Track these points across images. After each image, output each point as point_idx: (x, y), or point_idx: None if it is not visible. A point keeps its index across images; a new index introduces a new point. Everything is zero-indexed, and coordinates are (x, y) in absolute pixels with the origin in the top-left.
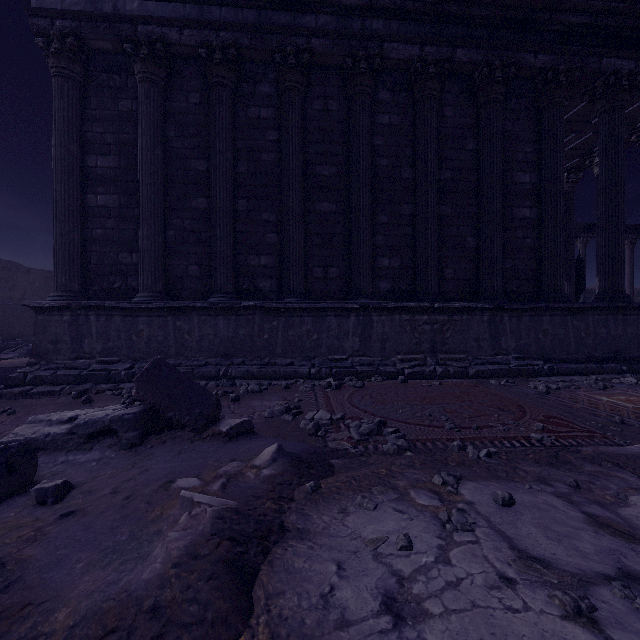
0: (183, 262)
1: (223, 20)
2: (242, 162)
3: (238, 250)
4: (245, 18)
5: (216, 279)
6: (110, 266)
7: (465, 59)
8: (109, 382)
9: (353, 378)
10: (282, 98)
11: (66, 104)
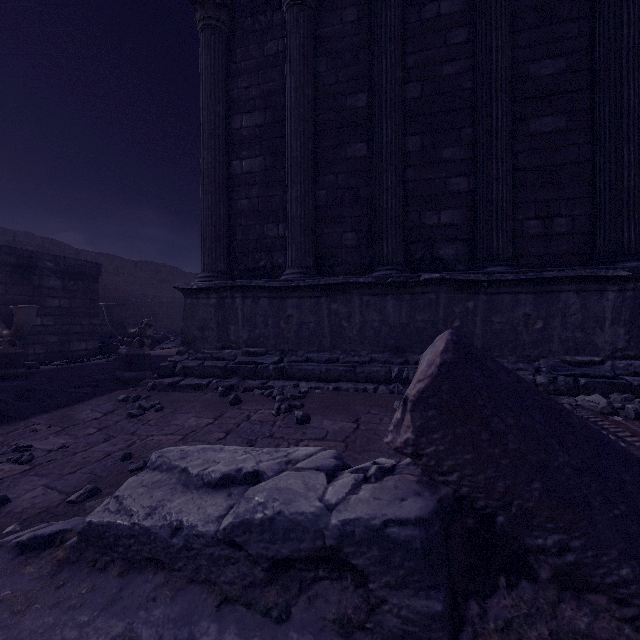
0: (336, 229)
1: None
2: (413, 84)
3: (408, 206)
4: None
5: (381, 246)
6: (255, 241)
7: None
8: (256, 378)
9: (630, 397)
10: None
11: (212, 59)
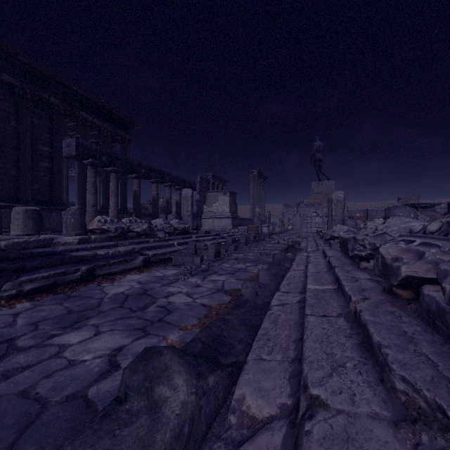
0: None
1: None
2: None
3: None
4: None
5: None
6: None
7: (9, 80)
8: None
9: None
10: None
11: None
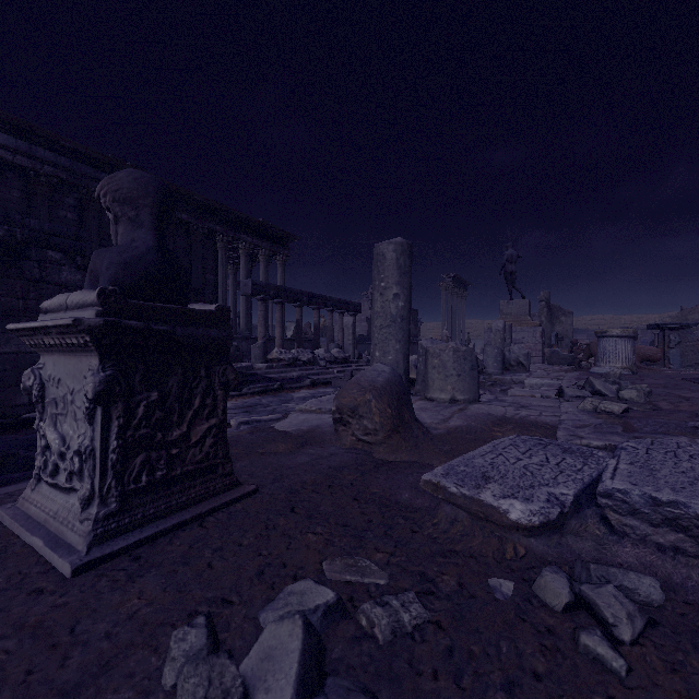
0: None
1: (47, 158)
2: None
3: None
4: (63, 162)
5: None
6: None
7: (187, 220)
8: None
9: None
10: (86, 213)
11: None
